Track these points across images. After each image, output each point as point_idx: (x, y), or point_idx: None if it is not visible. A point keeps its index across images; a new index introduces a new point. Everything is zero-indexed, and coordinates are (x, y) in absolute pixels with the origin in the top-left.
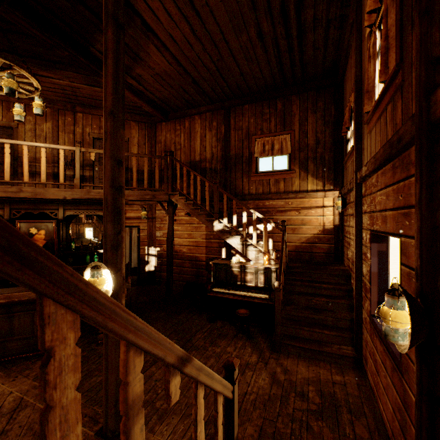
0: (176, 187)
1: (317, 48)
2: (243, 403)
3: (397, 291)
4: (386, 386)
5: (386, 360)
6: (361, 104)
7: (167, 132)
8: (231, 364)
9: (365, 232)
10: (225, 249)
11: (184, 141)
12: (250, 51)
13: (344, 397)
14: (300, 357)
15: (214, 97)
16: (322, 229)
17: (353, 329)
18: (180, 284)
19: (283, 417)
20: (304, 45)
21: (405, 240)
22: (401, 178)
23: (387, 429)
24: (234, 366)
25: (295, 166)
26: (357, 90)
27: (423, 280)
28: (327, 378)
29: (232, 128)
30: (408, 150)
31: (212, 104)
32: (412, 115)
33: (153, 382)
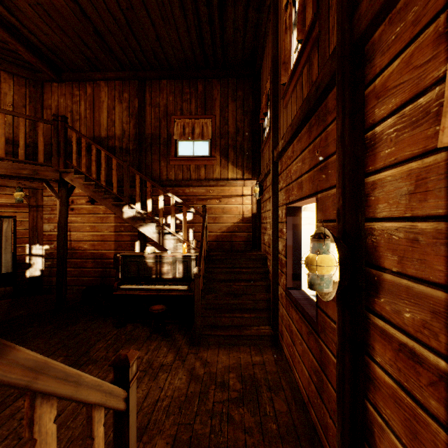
0: (71, 163)
1: (237, 28)
2: (153, 413)
3: (322, 234)
4: (302, 352)
5: (302, 327)
6: (277, 84)
7: (60, 96)
8: (124, 360)
9: (281, 208)
10: (139, 243)
11: (85, 110)
12: (167, 10)
13: (264, 376)
14: (221, 346)
15: (125, 61)
16: (242, 217)
17: (270, 309)
18: (79, 290)
19: (202, 416)
20: (225, 20)
21: (321, 196)
22: (317, 134)
23: (303, 396)
24: (129, 360)
25: (217, 153)
26: (274, 69)
27: (347, 217)
28: (247, 361)
29: (147, 104)
30: (325, 101)
31: (122, 71)
32: (332, 52)
33: (16, 423)
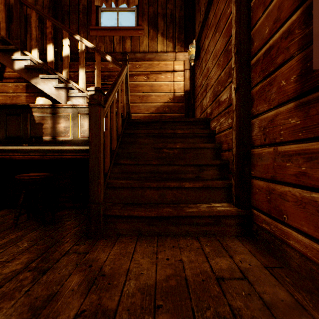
0: None
1: None
2: None
3: None
4: None
5: None
6: None
7: None
8: None
9: None
10: None
11: None
12: None
13: None
14: (141, 239)
15: None
16: (173, 96)
17: (224, 179)
18: None
19: None
20: None
21: None
22: None
23: None
24: None
25: (144, 23)
26: None
27: None
28: (202, 271)
29: None
30: None
31: None
32: None
33: None
